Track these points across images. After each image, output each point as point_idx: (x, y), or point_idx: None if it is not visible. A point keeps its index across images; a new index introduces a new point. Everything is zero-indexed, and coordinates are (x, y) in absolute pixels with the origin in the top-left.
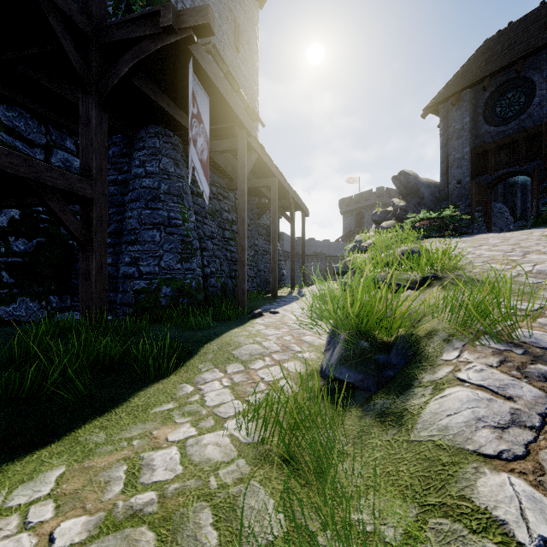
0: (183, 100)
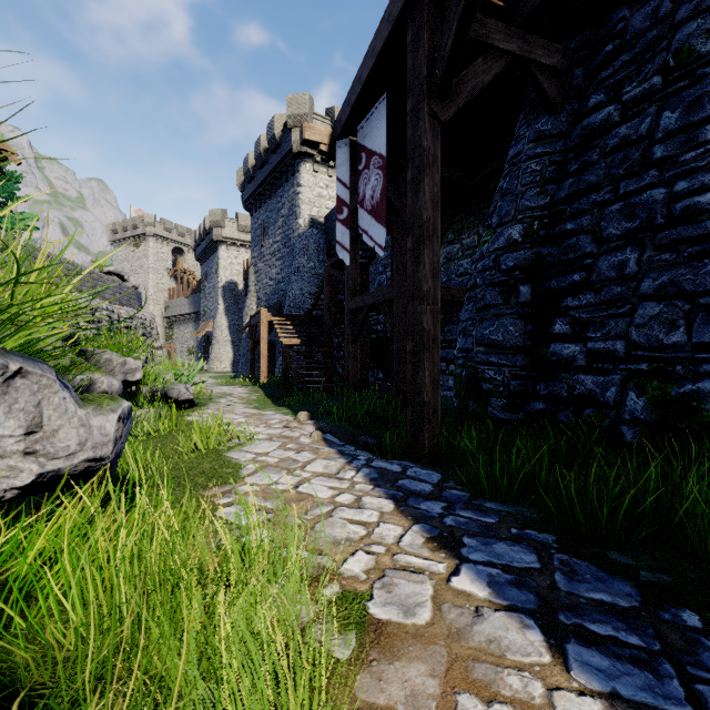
0: None
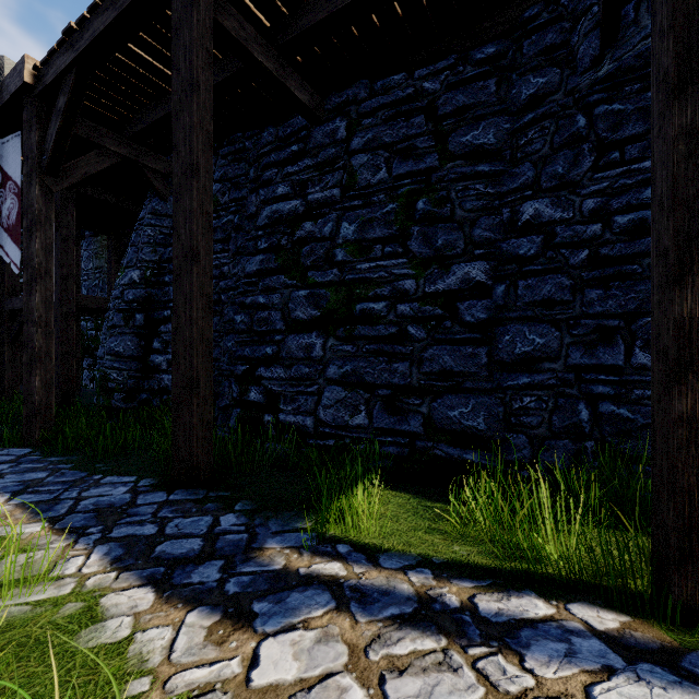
0: None
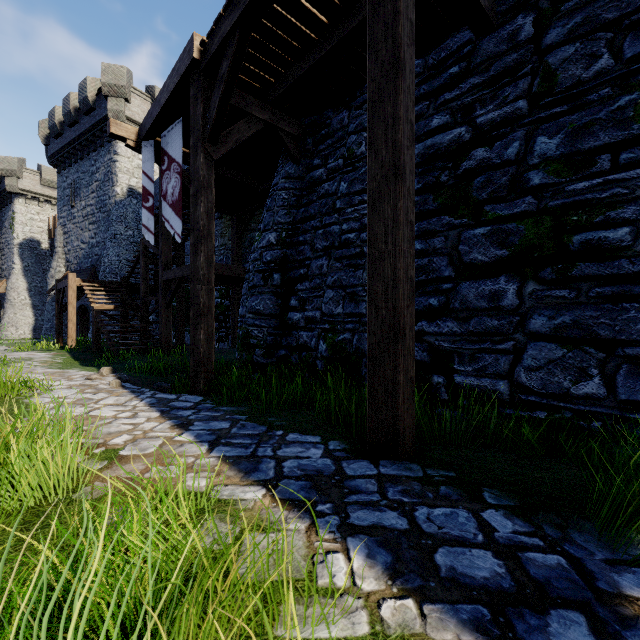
0: (227, 118)
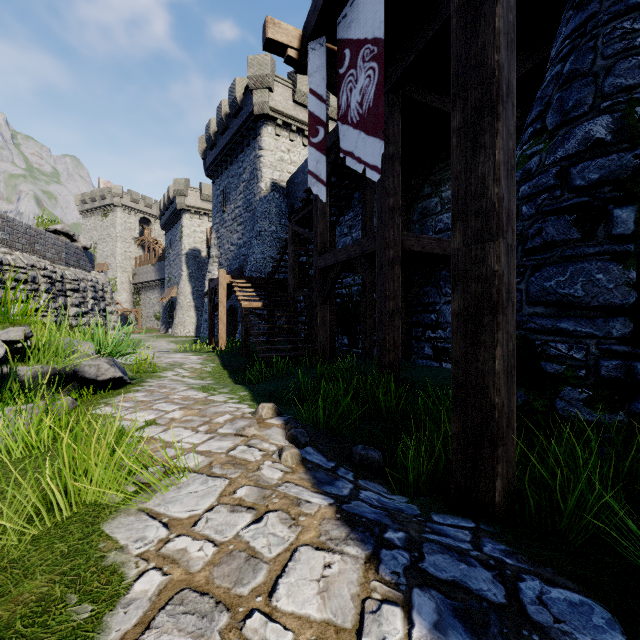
0: None
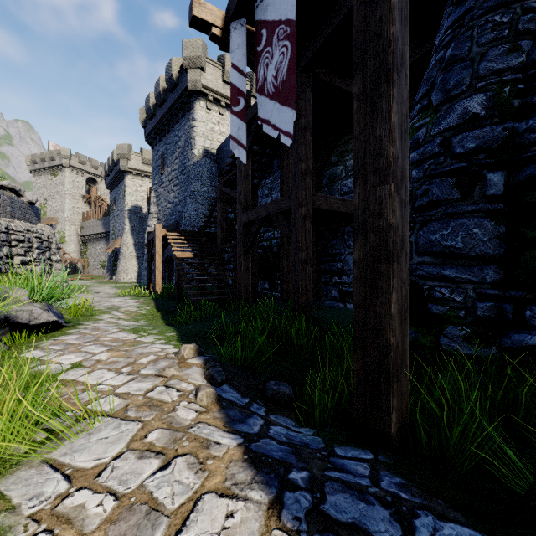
0: None
